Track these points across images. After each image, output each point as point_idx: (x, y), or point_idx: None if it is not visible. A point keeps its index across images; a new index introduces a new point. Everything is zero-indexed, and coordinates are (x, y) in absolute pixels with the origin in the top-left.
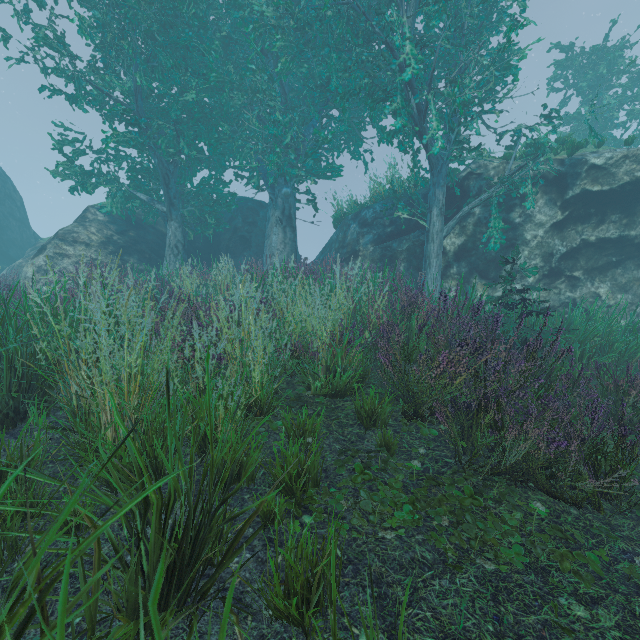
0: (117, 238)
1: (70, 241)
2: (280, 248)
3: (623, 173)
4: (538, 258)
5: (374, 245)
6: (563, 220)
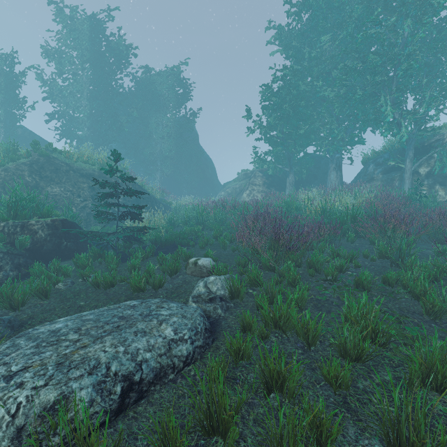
0: (266, 182)
1: (254, 185)
2: (335, 180)
3: None
4: None
5: (382, 174)
6: None
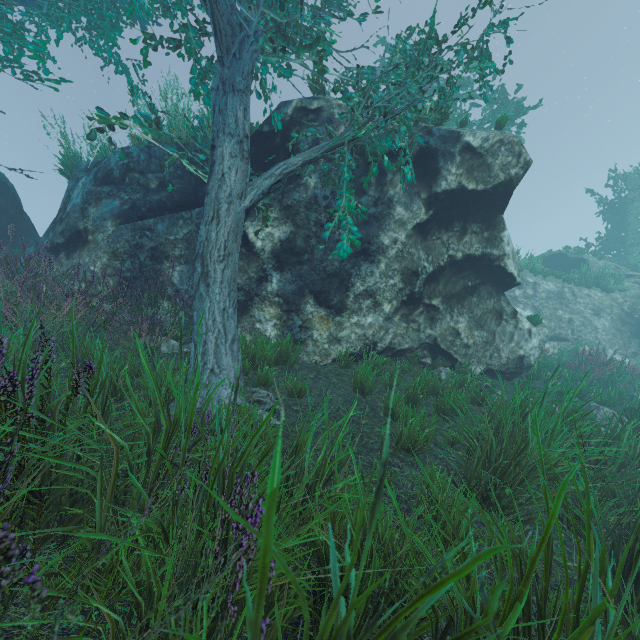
0: None
1: None
2: None
3: (497, 165)
4: (397, 276)
5: (121, 223)
6: (427, 221)
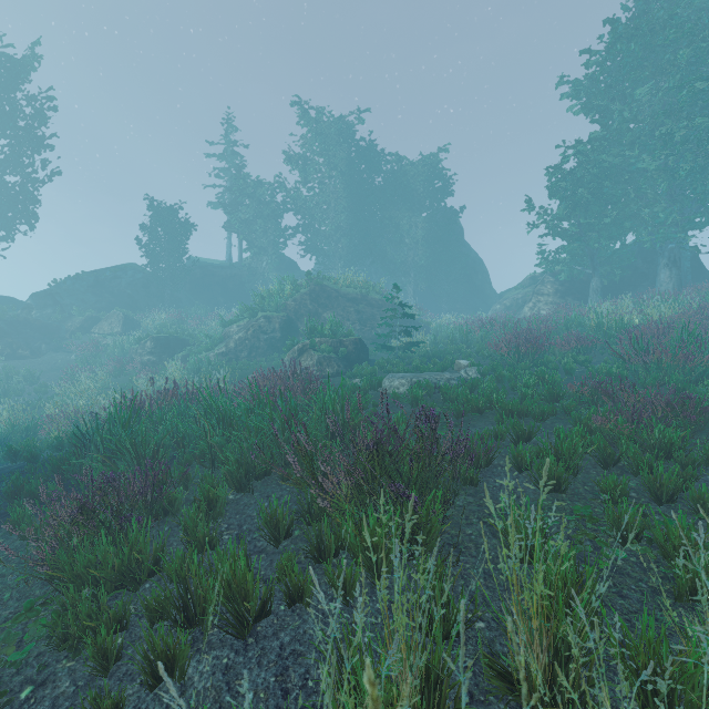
0: (560, 289)
1: (540, 294)
2: (666, 281)
3: None
4: None
5: None
6: None
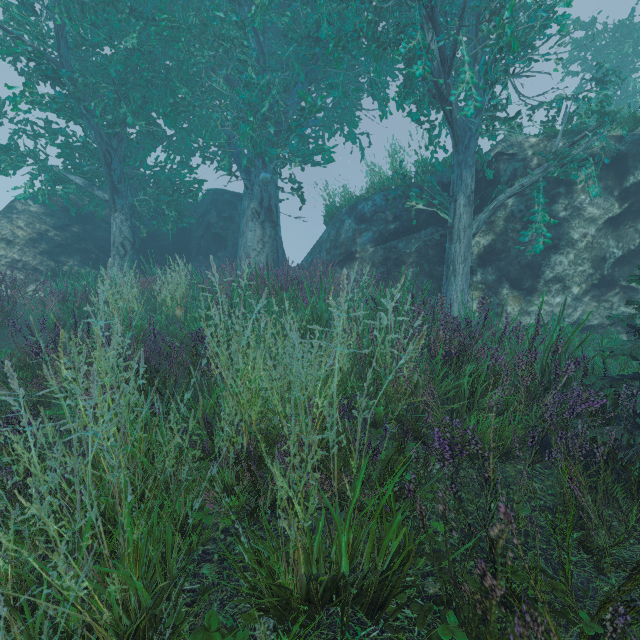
0: (54, 234)
1: None
2: (257, 248)
3: None
4: (587, 263)
5: (374, 245)
6: (620, 214)
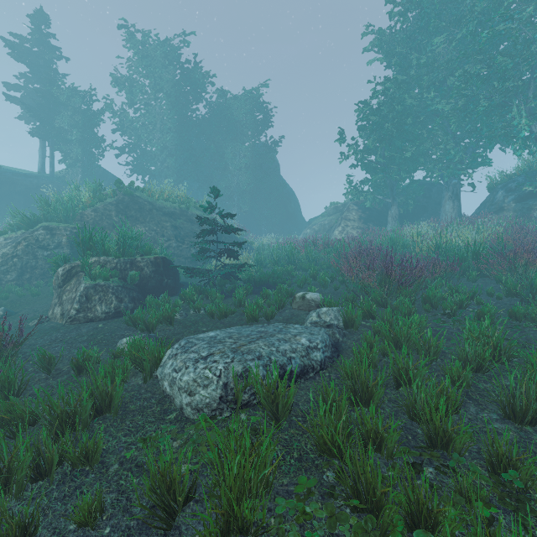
0: (363, 216)
1: (348, 220)
2: (450, 211)
3: None
4: None
5: (515, 202)
6: None
